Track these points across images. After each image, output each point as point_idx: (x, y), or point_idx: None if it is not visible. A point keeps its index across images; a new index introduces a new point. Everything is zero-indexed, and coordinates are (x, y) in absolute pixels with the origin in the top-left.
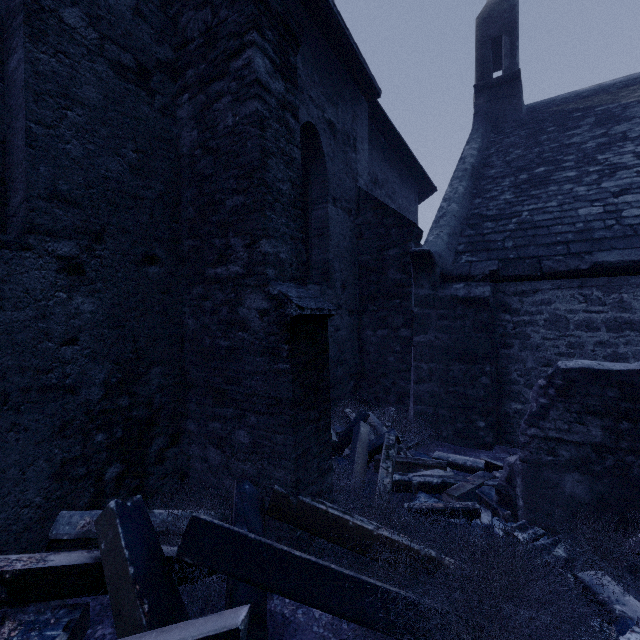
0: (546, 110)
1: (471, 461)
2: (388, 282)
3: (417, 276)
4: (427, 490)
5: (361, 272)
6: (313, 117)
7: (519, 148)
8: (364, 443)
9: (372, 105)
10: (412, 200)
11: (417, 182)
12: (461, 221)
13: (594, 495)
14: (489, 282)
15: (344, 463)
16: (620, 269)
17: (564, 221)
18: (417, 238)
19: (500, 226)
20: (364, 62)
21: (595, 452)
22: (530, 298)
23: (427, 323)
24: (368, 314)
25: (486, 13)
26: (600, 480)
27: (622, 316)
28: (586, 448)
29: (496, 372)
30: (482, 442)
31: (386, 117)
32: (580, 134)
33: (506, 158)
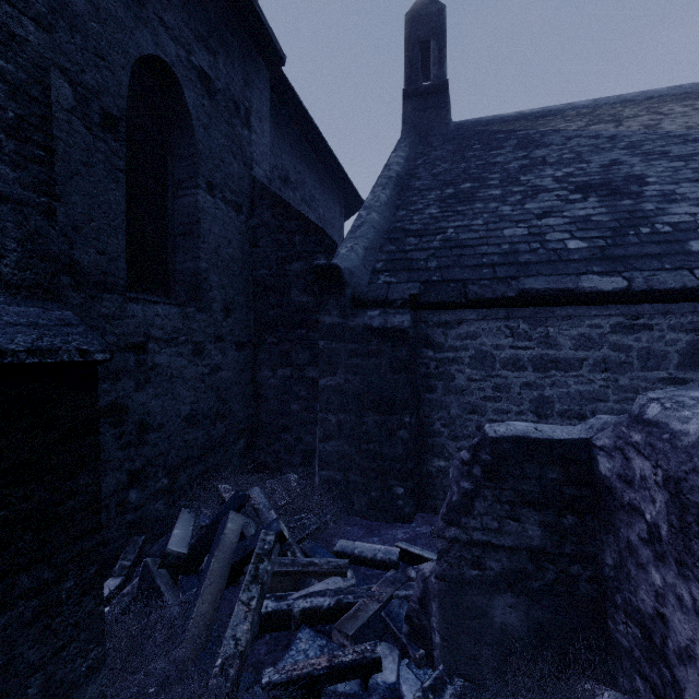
0: (472, 129)
1: (383, 551)
2: (291, 306)
3: (323, 298)
4: (314, 620)
5: (257, 291)
6: (167, 53)
7: (446, 162)
8: (227, 551)
9: (277, 77)
10: (337, 213)
11: (343, 193)
12: (382, 234)
13: (531, 625)
14: (409, 309)
15: (189, 592)
16: (547, 298)
17: (490, 241)
18: (329, 251)
19: (424, 243)
20: (256, 4)
21: (533, 561)
22: (455, 330)
23: (335, 361)
24: (266, 348)
25: (415, 12)
26: (539, 603)
27: (548, 353)
28: (521, 556)
29: (418, 422)
30: (401, 514)
31: (297, 98)
32: (504, 154)
33: (433, 170)
